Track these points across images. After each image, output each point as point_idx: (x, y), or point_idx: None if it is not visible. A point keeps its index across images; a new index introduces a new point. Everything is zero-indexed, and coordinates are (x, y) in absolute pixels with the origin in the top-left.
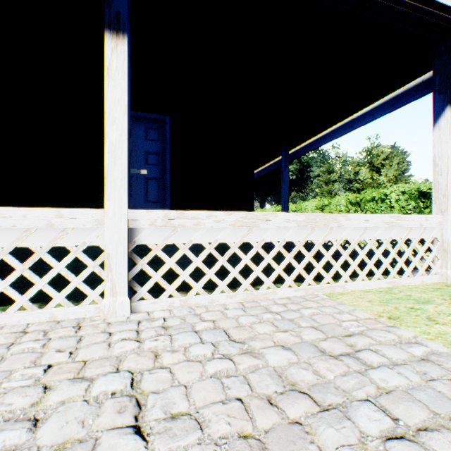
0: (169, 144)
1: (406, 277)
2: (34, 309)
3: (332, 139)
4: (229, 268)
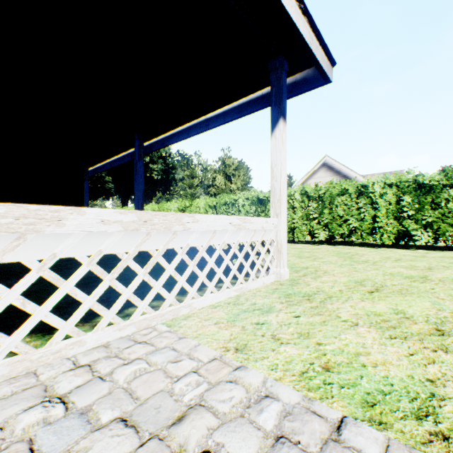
0: None
1: (251, 281)
2: None
3: (189, 135)
4: None
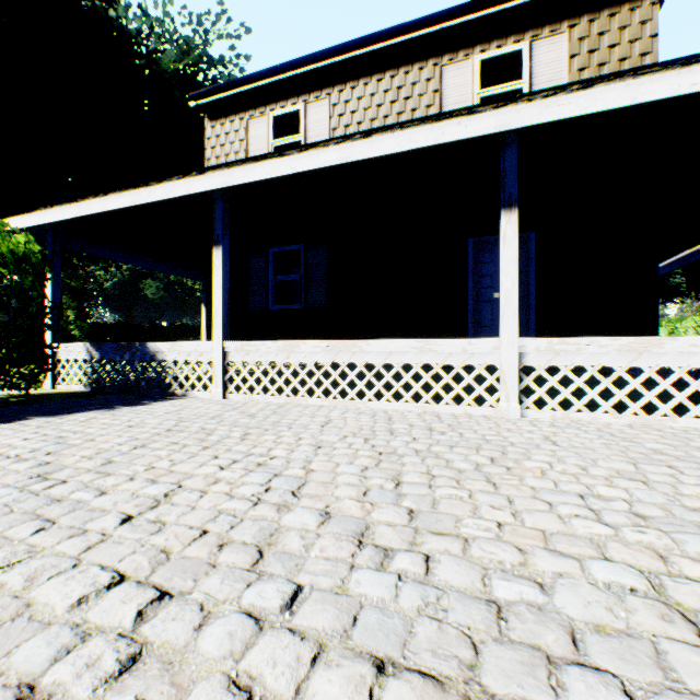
0: (534, 262)
1: None
2: (453, 404)
3: None
4: (613, 390)
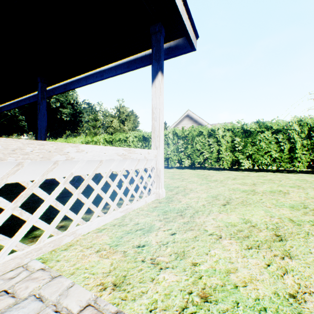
0: None
1: (136, 202)
2: None
3: (87, 83)
4: None
